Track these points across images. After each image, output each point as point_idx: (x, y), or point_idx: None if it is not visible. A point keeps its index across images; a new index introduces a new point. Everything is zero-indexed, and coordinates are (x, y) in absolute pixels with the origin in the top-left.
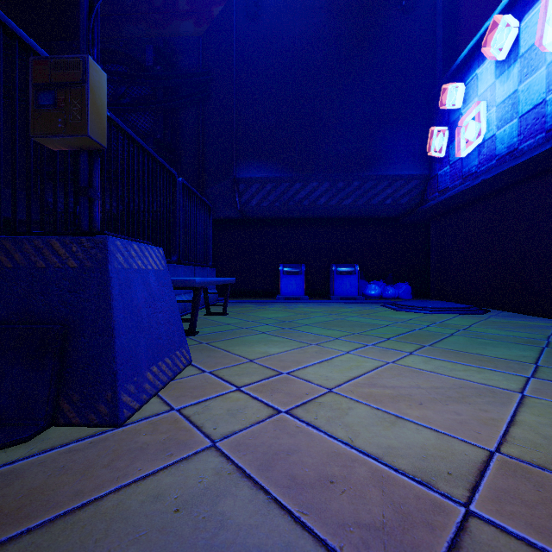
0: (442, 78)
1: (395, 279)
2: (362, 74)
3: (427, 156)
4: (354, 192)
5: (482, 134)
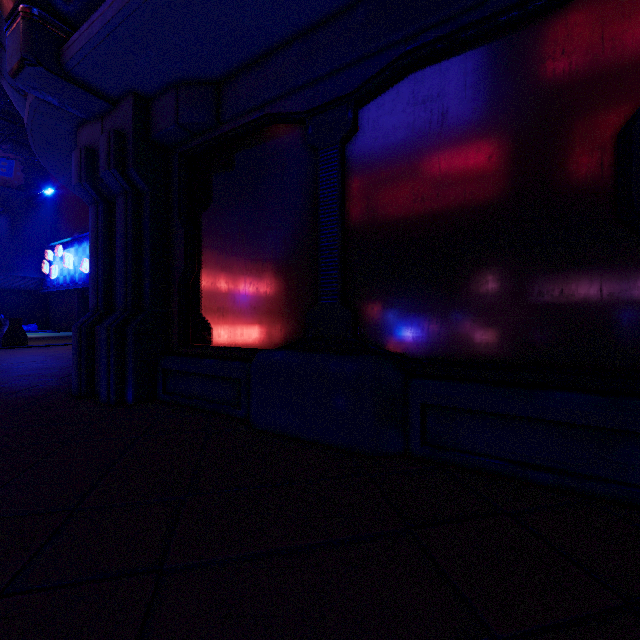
0: (47, 245)
1: (30, 322)
2: (7, 228)
3: (43, 270)
4: (1, 281)
5: (57, 275)
